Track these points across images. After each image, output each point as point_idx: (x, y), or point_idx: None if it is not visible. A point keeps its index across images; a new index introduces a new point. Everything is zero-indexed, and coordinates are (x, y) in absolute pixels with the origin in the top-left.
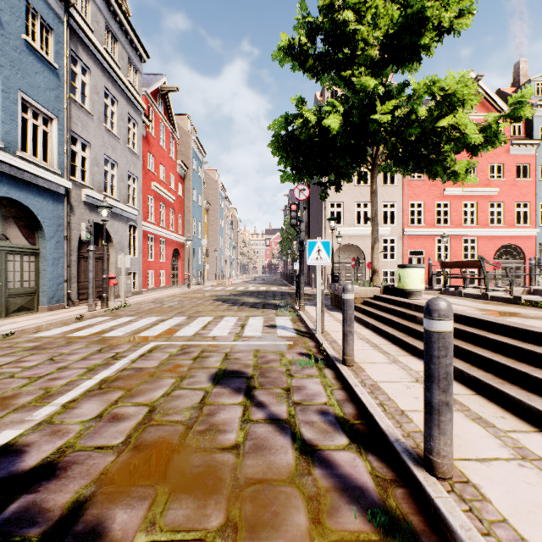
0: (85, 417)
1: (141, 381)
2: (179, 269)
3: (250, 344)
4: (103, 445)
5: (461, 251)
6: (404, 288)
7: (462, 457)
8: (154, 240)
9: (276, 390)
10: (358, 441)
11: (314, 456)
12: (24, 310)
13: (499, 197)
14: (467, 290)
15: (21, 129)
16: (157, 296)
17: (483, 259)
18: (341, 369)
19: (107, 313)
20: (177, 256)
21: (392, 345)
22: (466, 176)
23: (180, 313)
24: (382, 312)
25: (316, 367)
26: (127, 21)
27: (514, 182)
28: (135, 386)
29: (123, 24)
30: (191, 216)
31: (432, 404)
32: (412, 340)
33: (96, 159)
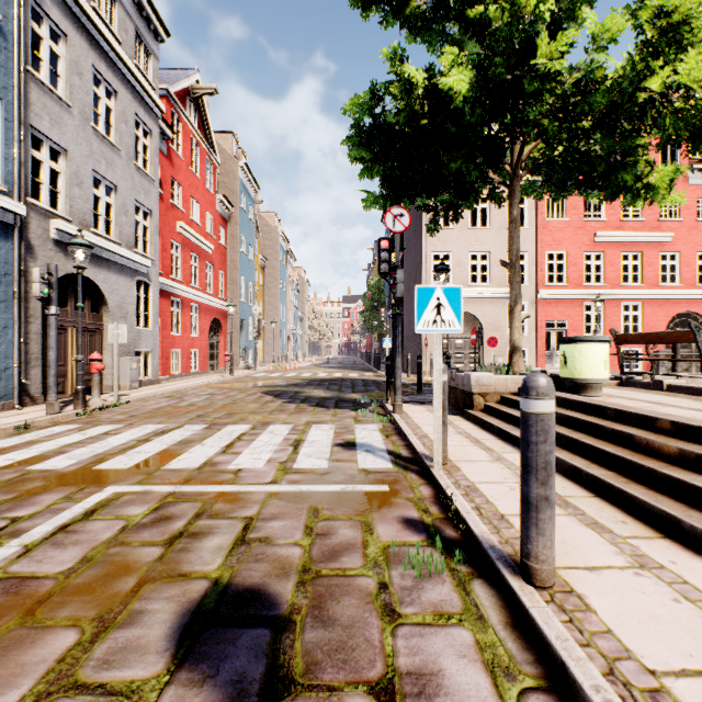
0: None
1: None
2: (220, 348)
3: (302, 491)
4: None
5: (619, 322)
6: (574, 377)
7: None
8: (181, 306)
9: (352, 701)
10: None
11: None
12: None
13: (673, 245)
14: (670, 380)
15: None
16: (178, 388)
17: (700, 329)
18: (528, 604)
19: (79, 418)
20: (218, 329)
21: (600, 502)
22: (669, 192)
23: (200, 418)
24: None
25: (450, 573)
26: None
27: (695, 224)
28: None
29: None
30: (238, 273)
31: None
32: (652, 496)
33: (77, 176)
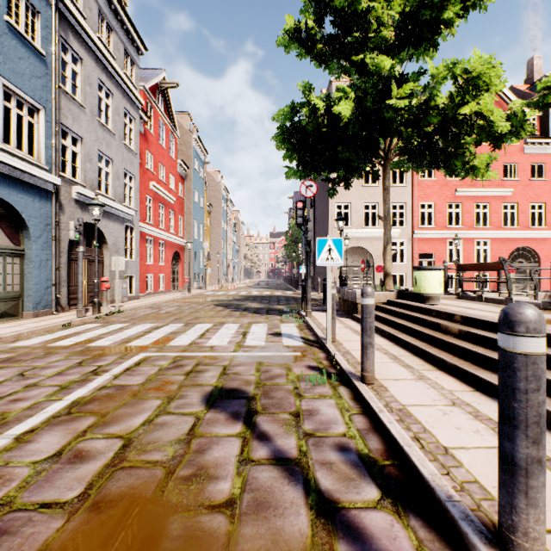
0: (40, 456)
1: (120, 403)
2: (179, 273)
3: (252, 355)
4: (52, 500)
5: (473, 254)
6: (421, 292)
7: (546, 528)
8: (153, 243)
9: (282, 416)
10: (393, 494)
11: (336, 519)
12: (6, 316)
13: (513, 198)
14: (487, 295)
15: (6, 120)
16: (155, 301)
17: (506, 261)
18: (360, 388)
19: (98, 320)
20: (177, 259)
21: (414, 357)
22: (486, 171)
23: (177, 320)
24: (398, 319)
25: (329, 384)
26: (123, 9)
27: (529, 182)
28: (112, 410)
29: (118, 12)
30: (192, 218)
31: (515, 460)
32: (439, 352)
33: (88, 155)
